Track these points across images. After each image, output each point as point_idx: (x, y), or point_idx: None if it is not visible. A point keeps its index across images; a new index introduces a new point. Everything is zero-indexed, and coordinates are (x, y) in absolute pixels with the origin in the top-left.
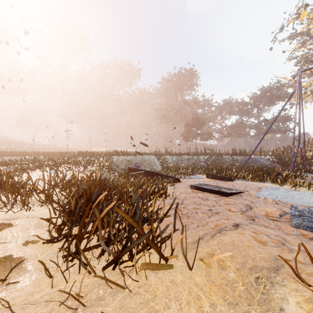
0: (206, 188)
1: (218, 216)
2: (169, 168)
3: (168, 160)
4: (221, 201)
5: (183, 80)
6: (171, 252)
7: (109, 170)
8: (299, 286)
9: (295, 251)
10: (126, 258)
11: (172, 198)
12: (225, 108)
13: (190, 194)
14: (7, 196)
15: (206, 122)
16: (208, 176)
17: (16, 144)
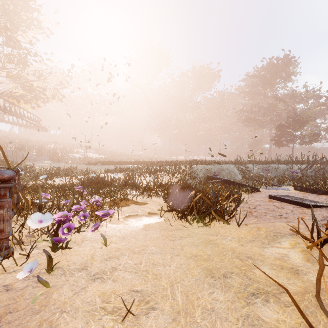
0: (285, 199)
1: (284, 219)
2: (250, 178)
3: (251, 169)
4: (297, 211)
5: (274, 72)
6: (230, 219)
7: (191, 177)
8: (297, 240)
9: (316, 233)
10: (207, 223)
11: (246, 204)
12: None
13: (266, 202)
14: (140, 189)
15: (308, 121)
16: (296, 188)
17: (116, 155)
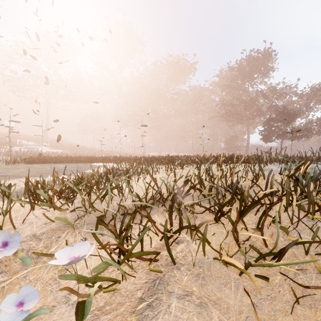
0: None
1: None
2: None
3: None
4: None
5: (254, 65)
6: None
7: None
8: None
9: None
10: None
11: None
12: (316, 96)
13: None
14: None
15: (298, 115)
16: None
17: (79, 149)
